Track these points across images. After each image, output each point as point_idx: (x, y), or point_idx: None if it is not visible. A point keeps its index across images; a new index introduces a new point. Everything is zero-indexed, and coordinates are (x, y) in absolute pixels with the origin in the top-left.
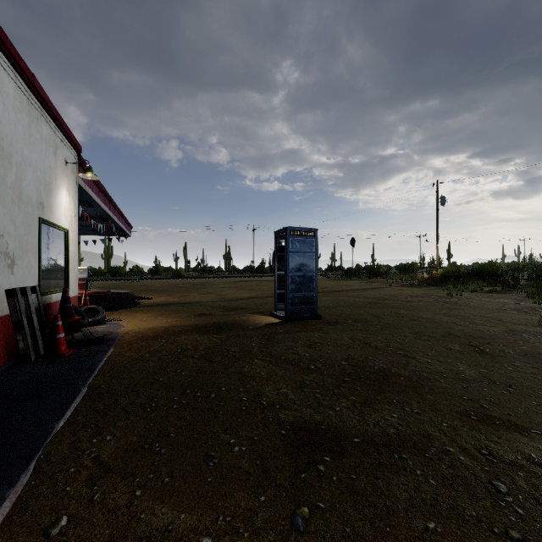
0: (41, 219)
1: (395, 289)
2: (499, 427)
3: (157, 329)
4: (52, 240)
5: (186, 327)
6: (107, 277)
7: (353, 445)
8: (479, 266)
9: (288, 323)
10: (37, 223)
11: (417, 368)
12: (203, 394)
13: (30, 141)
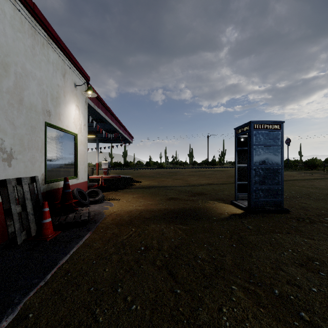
0: (46, 123)
1: None
2: None
3: (132, 213)
4: (62, 141)
5: (156, 212)
6: (123, 167)
7: None
8: None
9: (253, 215)
10: (43, 126)
11: None
12: None
13: (33, 59)
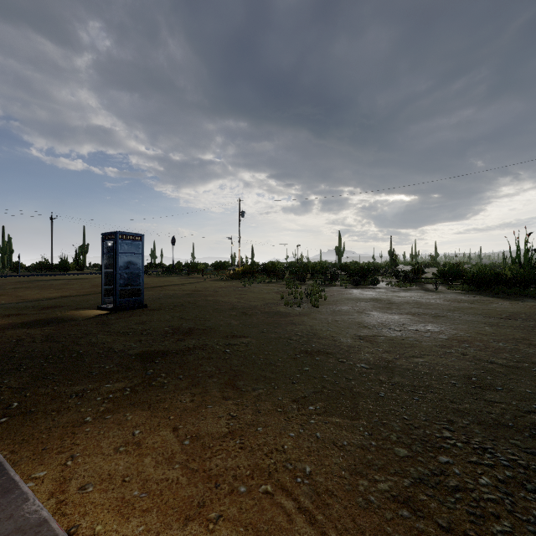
0: None
1: (208, 283)
2: (237, 338)
3: None
4: None
5: (2, 325)
6: None
7: (172, 353)
8: (266, 265)
9: (118, 312)
10: None
11: (210, 325)
12: (66, 356)
13: None
